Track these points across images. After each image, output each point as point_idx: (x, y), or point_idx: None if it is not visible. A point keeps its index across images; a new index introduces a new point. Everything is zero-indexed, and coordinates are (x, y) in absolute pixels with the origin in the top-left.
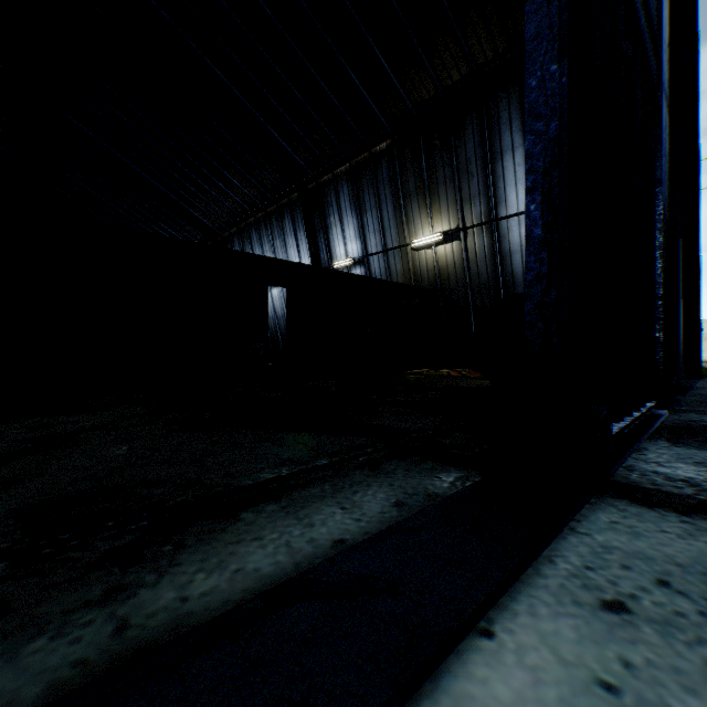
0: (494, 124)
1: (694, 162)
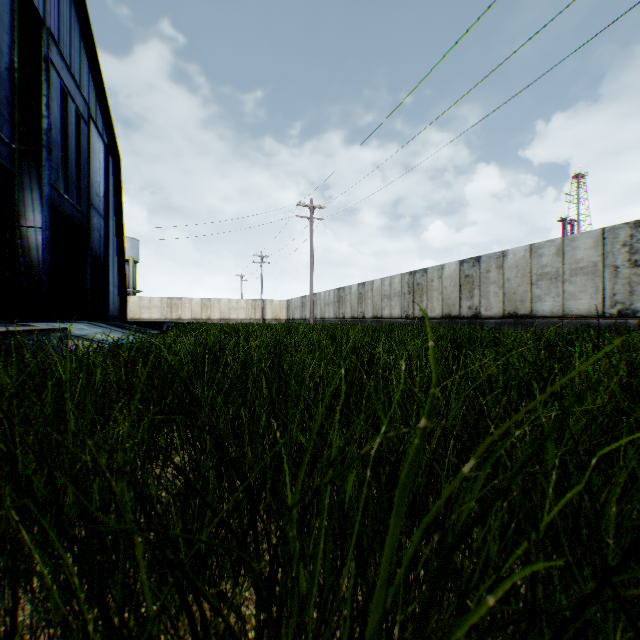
0: (19, 168)
1: (123, 234)
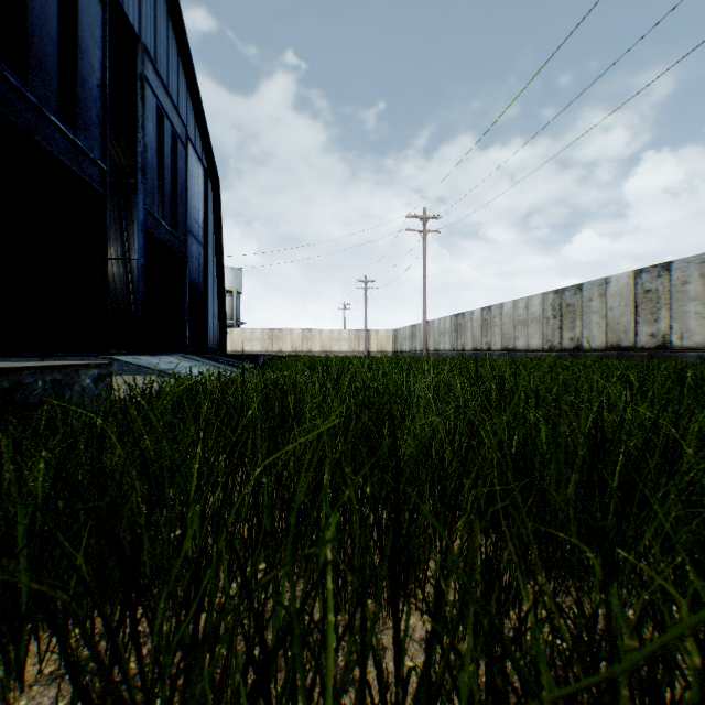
0: (129, 202)
1: (222, 262)
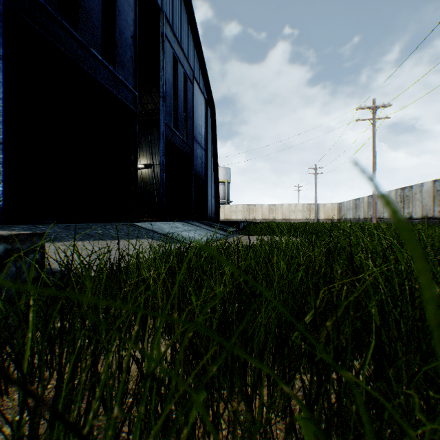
0: None
1: (216, 160)
